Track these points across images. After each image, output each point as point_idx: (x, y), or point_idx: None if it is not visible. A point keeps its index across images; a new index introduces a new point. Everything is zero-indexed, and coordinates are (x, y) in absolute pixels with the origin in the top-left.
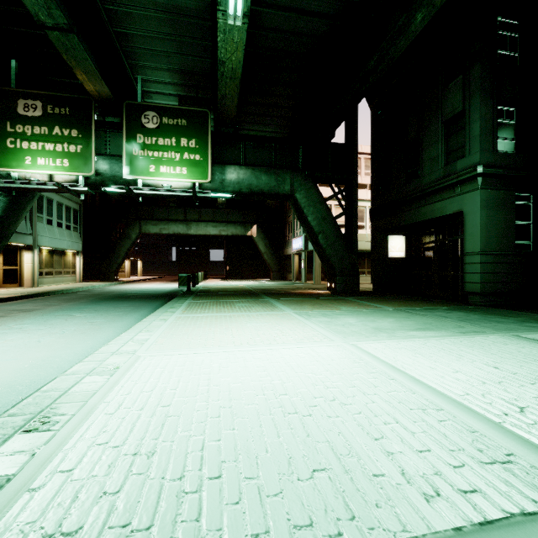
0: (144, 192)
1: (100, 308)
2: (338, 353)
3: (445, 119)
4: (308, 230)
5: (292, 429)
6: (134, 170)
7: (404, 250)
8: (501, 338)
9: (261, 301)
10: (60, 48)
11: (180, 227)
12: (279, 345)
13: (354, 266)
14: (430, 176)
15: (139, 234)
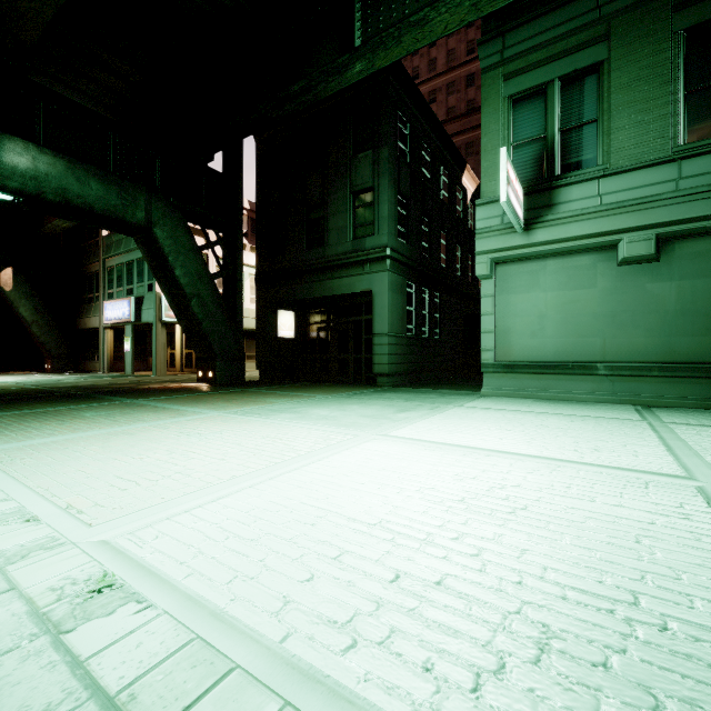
0: None
1: None
2: (396, 446)
3: (355, 190)
4: (173, 290)
5: (551, 523)
6: None
7: (294, 330)
8: (460, 409)
9: (124, 404)
10: None
11: None
12: (315, 453)
13: (240, 346)
14: (338, 248)
15: None
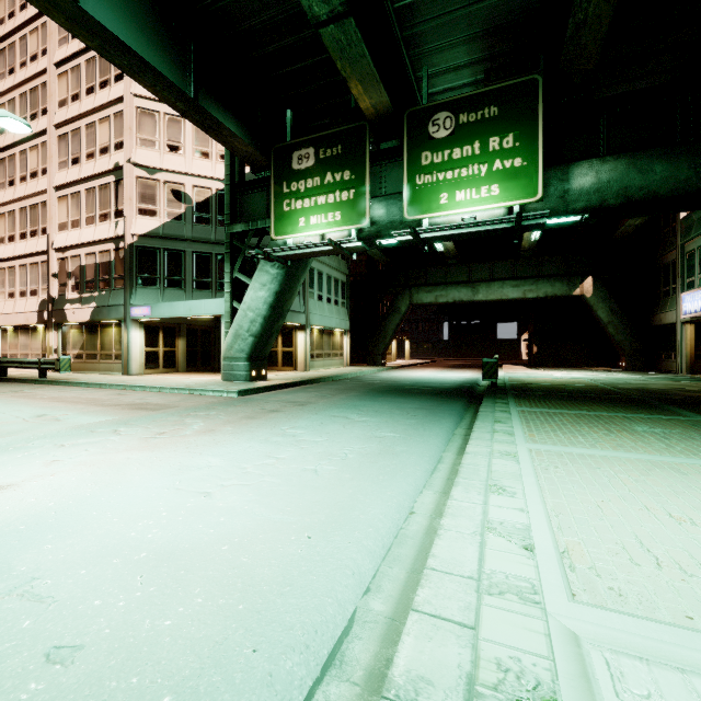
0: (433, 234)
1: (380, 407)
2: None
3: None
4: None
5: None
6: (419, 206)
7: None
8: None
9: (690, 422)
10: (334, 53)
11: (462, 292)
12: None
13: None
14: None
15: (409, 305)
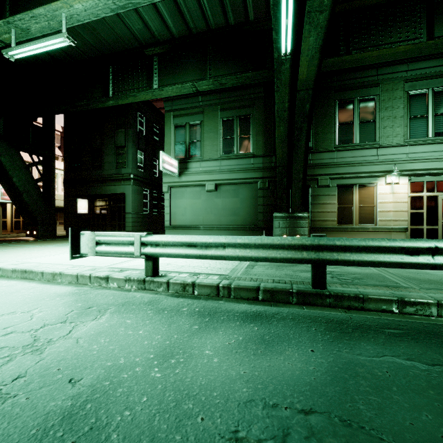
0: None
1: None
2: None
3: (117, 146)
4: (11, 188)
5: None
6: None
7: (88, 209)
8: None
9: None
10: None
11: None
12: None
13: (53, 218)
14: (109, 171)
15: None
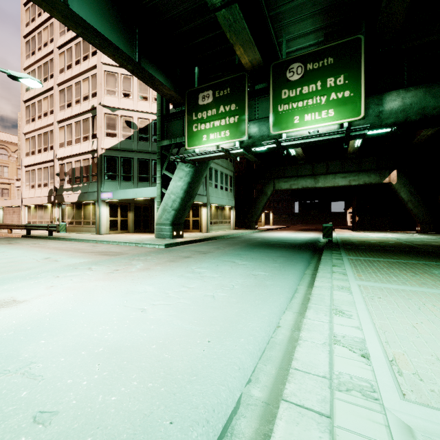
0: (290, 143)
1: (255, 255)
2: None
3: None
4: None
5: None
6: (280, 125)
7: None
8: None
9: None
10: (225, 28)
11: (308, 181)
12: None
13: None
14: None
15: (273, 190)
